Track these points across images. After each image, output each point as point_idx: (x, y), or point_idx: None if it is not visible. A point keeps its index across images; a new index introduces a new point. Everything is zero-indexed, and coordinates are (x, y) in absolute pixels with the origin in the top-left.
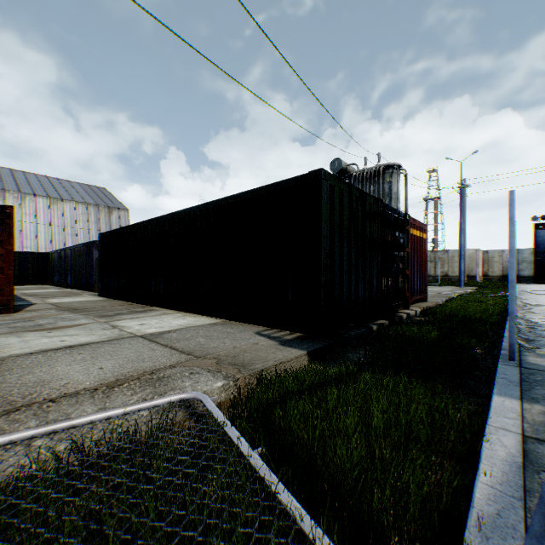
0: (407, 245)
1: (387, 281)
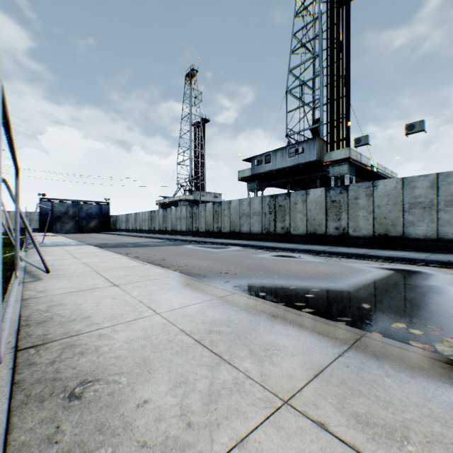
0: None
1: None
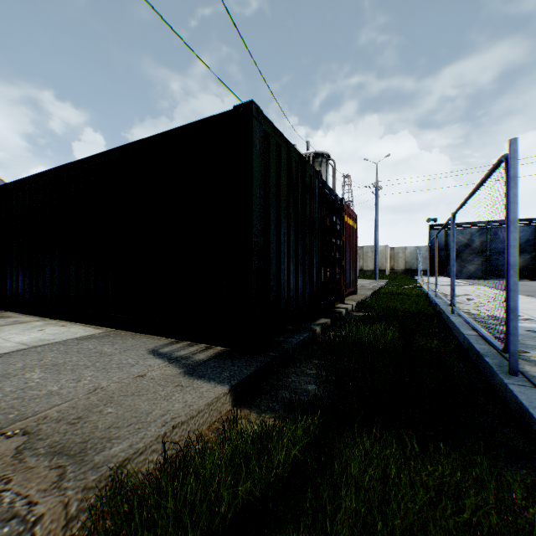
0: (343, 233)
1: (326, 272)
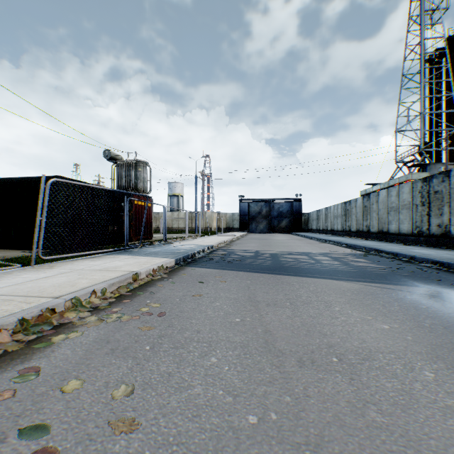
0: (132, 210)
1: (114, 227)
